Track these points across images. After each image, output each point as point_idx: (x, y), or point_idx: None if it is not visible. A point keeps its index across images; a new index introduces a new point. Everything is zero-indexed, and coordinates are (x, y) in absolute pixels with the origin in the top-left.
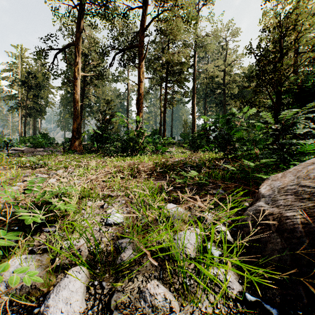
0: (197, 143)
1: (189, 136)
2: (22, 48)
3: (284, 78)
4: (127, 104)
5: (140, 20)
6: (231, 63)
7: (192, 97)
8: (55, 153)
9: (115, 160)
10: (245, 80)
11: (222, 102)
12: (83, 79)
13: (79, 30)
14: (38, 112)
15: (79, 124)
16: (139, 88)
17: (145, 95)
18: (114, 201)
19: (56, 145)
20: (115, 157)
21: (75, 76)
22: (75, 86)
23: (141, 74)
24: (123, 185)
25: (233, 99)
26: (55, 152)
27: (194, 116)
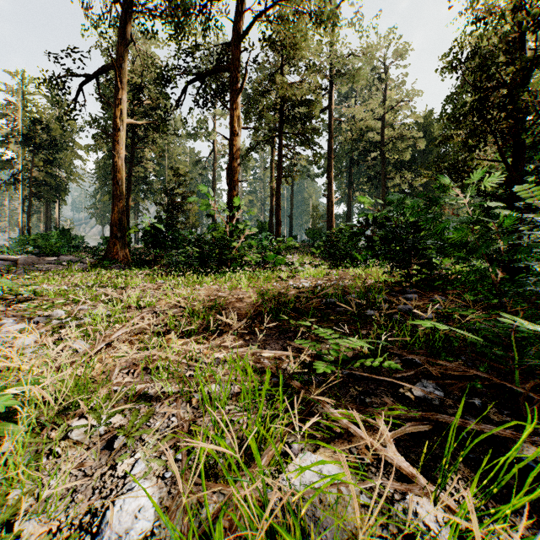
0: (339, 249)
1: (322, 234)
2: (24, 76)
3: (536, 115)
4: (212, 177)
5: (234, 22)
6: (395, 106)
7: (327, 165)
8: (74, 267)
9: (183, 284)
10: (419, 137)
11: (379, 175)
12: (133, 132)
13: (124, 41)
14: (53, 191)
15: (124, 213)
16: (231, 147)
17: (244, 161)
18: (143, 429)
19: (85, 251)
20: (183, 277)
21: (115, 124)
22: (116, 143)
23: (235, 120)
24: (182, 361)
25: (398, 169)
26: (75, 264)
27: (332, 200)
